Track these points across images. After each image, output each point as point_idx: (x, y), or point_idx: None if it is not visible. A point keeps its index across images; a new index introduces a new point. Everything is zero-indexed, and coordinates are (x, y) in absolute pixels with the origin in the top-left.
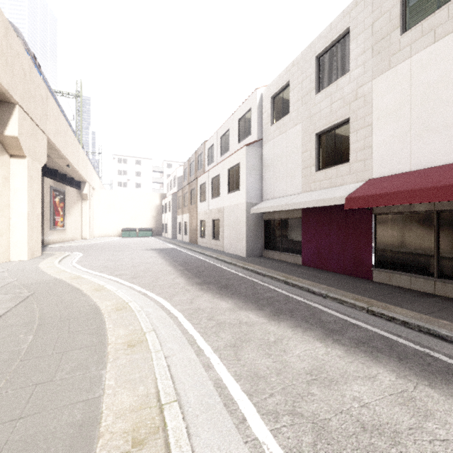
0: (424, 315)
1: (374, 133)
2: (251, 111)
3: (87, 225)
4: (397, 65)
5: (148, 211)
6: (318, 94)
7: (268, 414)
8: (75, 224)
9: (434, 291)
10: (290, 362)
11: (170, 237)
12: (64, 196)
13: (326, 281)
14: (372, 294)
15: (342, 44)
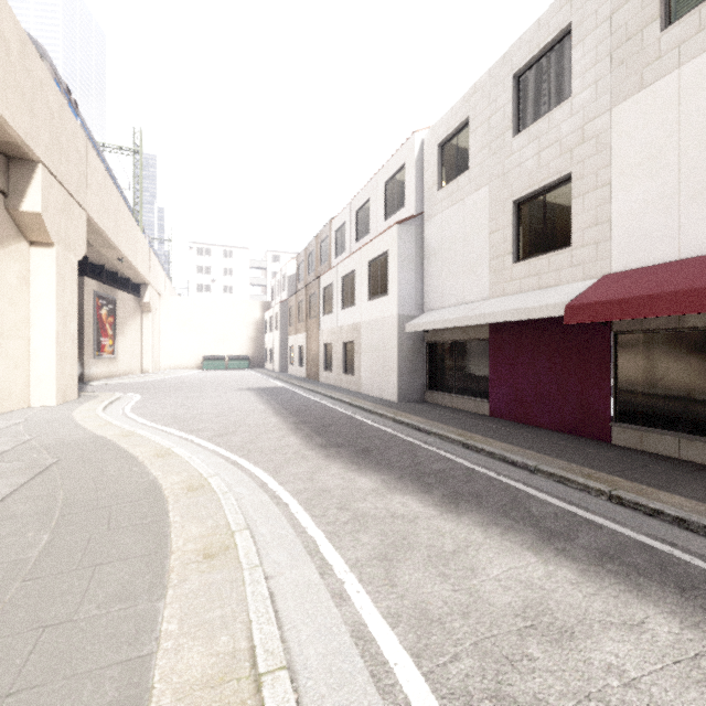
0: None
1: (613, 197)
2: (406, 168)
3: (150, 351)
4: (655, 82)
5: (244, 329)
6: (516, 137)
7: (452, 697)
8: (131, 350)
9: None
10: (484, 592)
11: (277, 370)
12: (115, 306)
13: (533, 443)
14: (614, 468)
15: (559, 52)
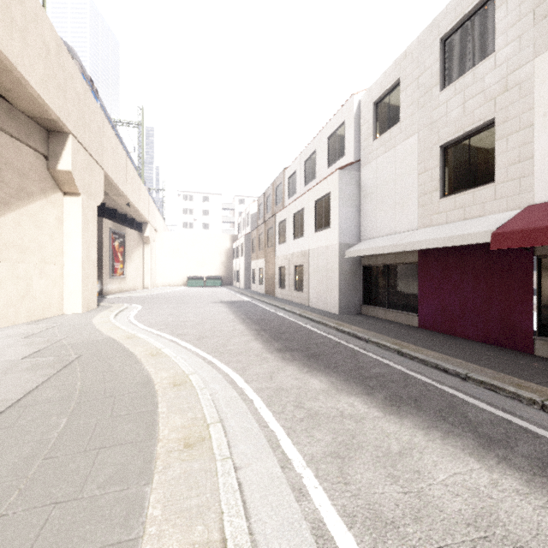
0: None
1: (536, 137)
2: (345, 124)
3: (149, 272)
4: None
5: (217, 256)
6: (443, 91)
7: None
8: (136, 272)
9: None
10: (433, 496)
11: (242, 287)
12: (124, 239)
13: (461, 353)
14: (542, 378)
15: (482, 15)
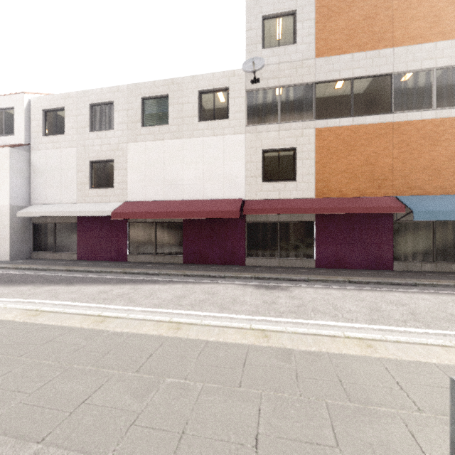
0: (147, 269)
1: (128, 175)
2: (15, 111)
3: None
4: (139, 142)
5: None
6: (91, 133)
7: (85, 302)
8: None
9: (154, 261)
10: (88, 293)
11: None
12: None
13: (99, 265)
14: (126, 267)
15: (110, 108)
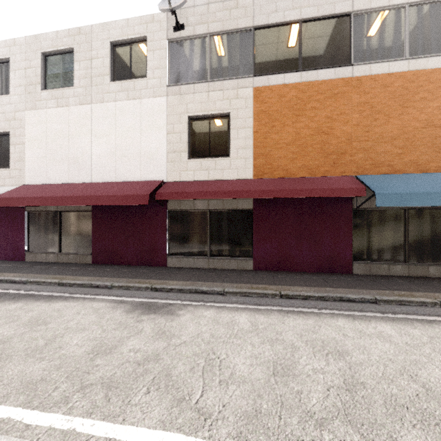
0: (24, 274)
1: (26, 151)
2: None
3: None
4: (40, 109)
5: None
6: None
7: None
8: None
9: (57, 260)
10: None
11: None
12: None
13: None
14: (6, 269)
15: (6, 67)
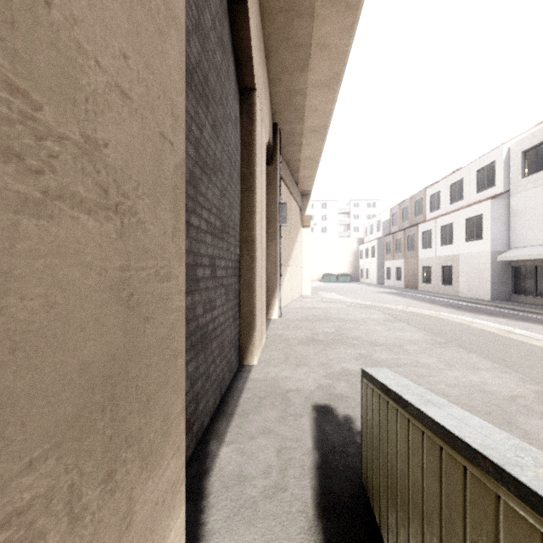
0: None
1: None
2: (495, 164)
3: None
4: None
5: (346, 256)
6: None
7: None
8: None
9: None
10: None
11: (374, 283)
12: None
13: None
14: None
15: None
